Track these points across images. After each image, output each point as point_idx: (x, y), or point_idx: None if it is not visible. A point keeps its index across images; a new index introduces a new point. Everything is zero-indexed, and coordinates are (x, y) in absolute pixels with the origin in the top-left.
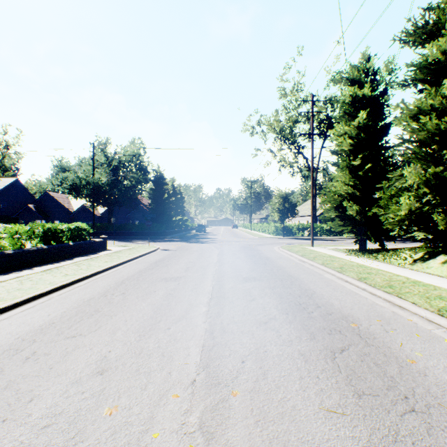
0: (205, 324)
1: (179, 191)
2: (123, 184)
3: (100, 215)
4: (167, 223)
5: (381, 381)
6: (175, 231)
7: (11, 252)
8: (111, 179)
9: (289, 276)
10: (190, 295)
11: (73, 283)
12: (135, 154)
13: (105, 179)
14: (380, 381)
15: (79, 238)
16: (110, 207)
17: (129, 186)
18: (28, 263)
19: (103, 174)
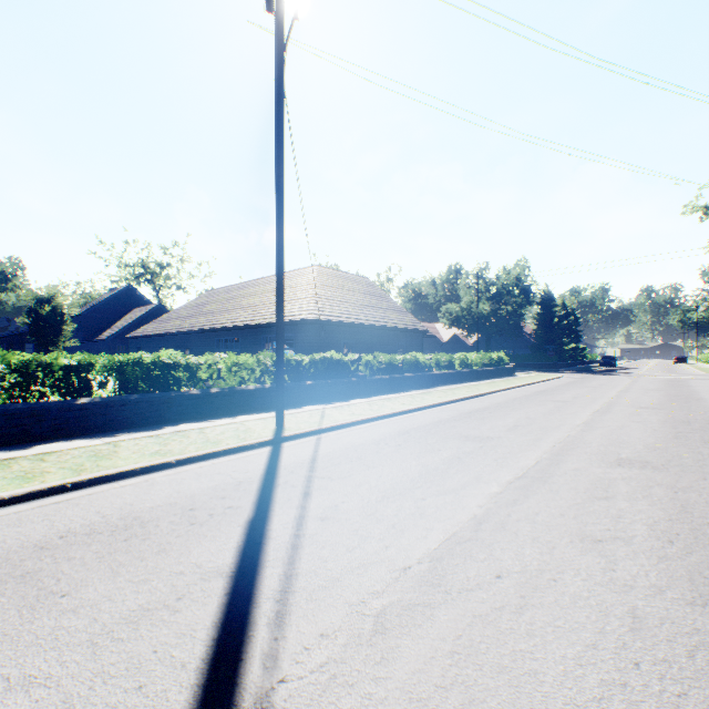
0: (615, 394)
1: (569, 309)
2: (500, 309)
3: (471, 345)
4: (557, 354)
5: (683, 402)
6: (567, 364)
7: (482, 369)
8: (494, 308)
9: (691, 391)
10: (605, 390)
11: (529, 384)
12: (519, 276)
13: (488, 308)
14: (682, 401)
15: (498, 364)
16: (490, 336)
17: (508, 311)
18: (486, 377)
19: (485, 304)
